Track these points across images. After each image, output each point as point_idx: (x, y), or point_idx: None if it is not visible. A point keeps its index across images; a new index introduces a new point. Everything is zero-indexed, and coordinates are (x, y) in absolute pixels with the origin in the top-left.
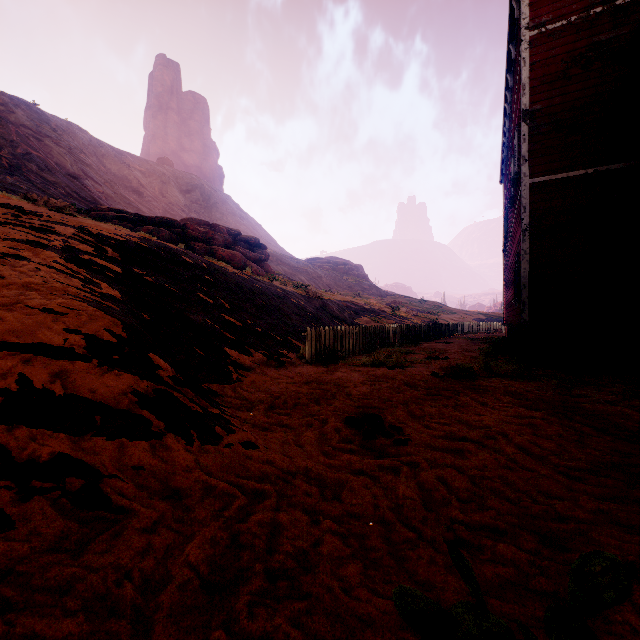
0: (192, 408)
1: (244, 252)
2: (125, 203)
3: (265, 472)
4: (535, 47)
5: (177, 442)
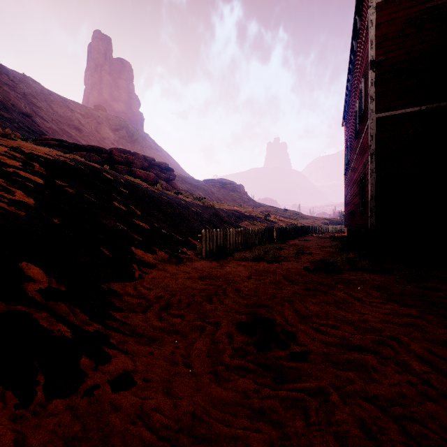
0: (55, 333)
1: (157, 173)
2: (67, 136)
3: (132, 443)
4: (380, 11)
5: (0, 406)
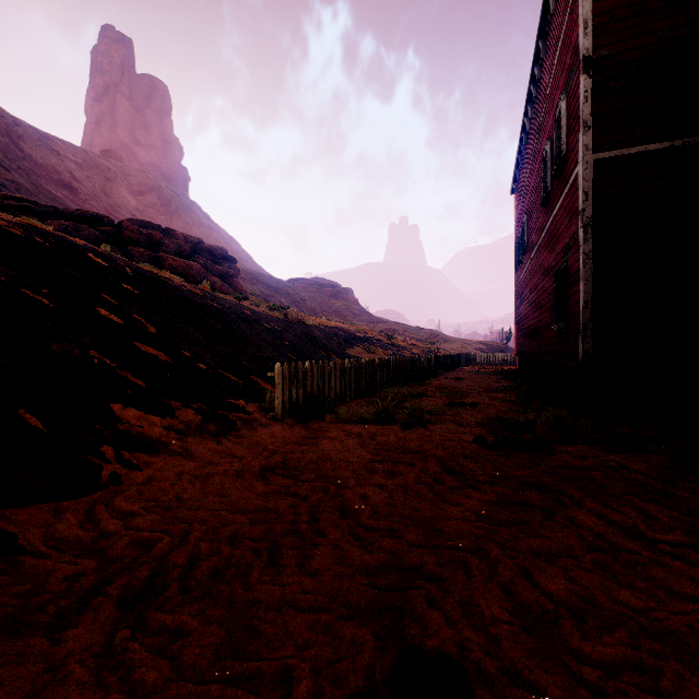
0: None
1: (205, 264)
2: (47, 198)
3: None
4: None
5: None
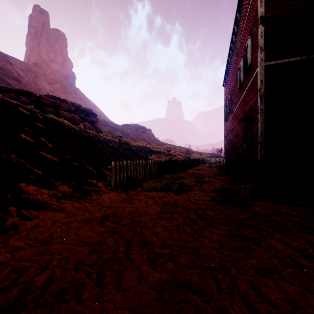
0: None
1: (82, 116)
2: (5, 84)
3: None
4: None
5: None
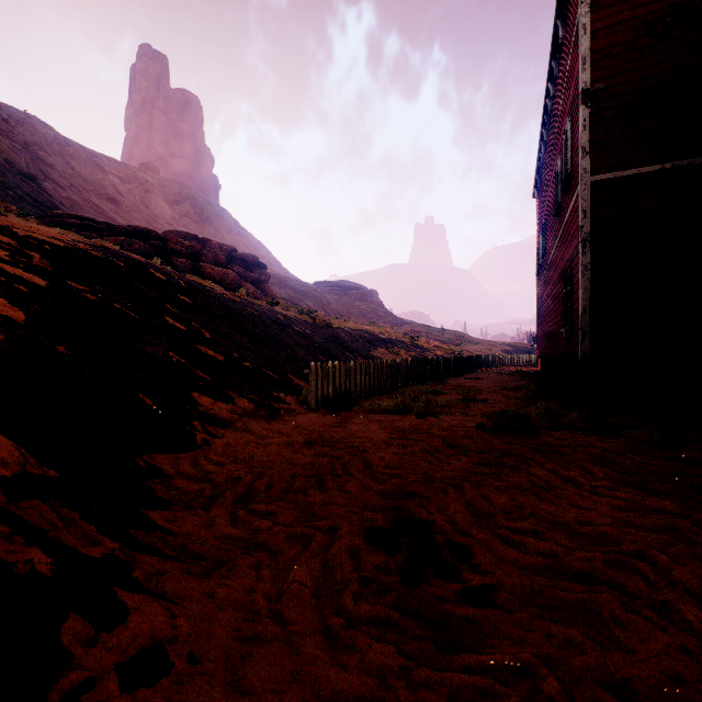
0: (18, 568)
1: (239, 271)
2: (96, 212)
3: None
4: (598, 11)
5: None
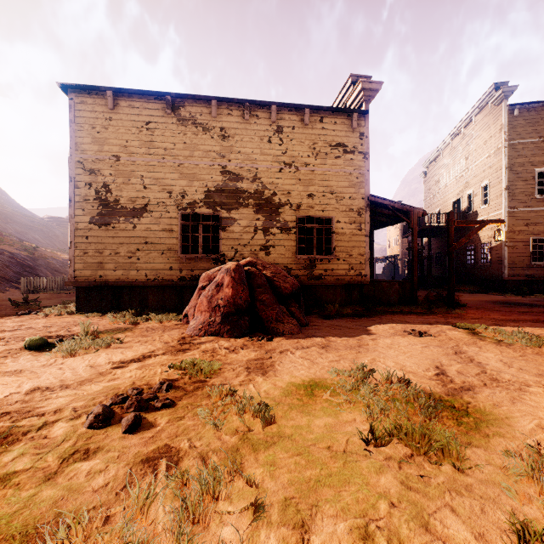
0: None
1: None
2: None
3: None
4: None
5: None
